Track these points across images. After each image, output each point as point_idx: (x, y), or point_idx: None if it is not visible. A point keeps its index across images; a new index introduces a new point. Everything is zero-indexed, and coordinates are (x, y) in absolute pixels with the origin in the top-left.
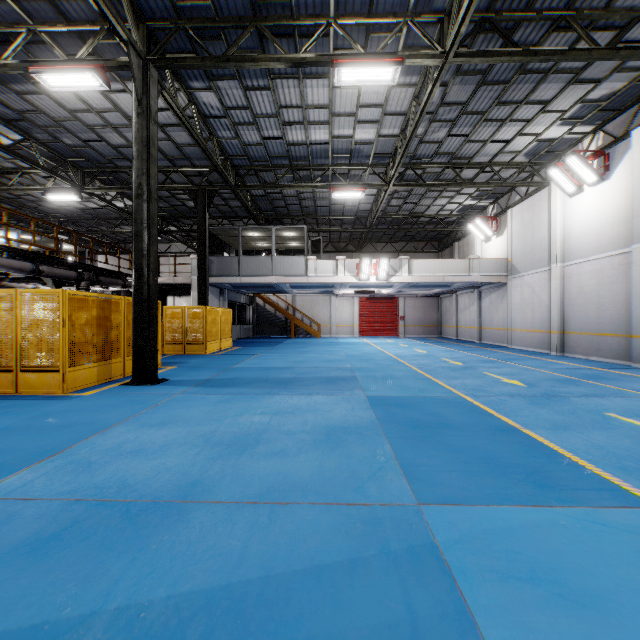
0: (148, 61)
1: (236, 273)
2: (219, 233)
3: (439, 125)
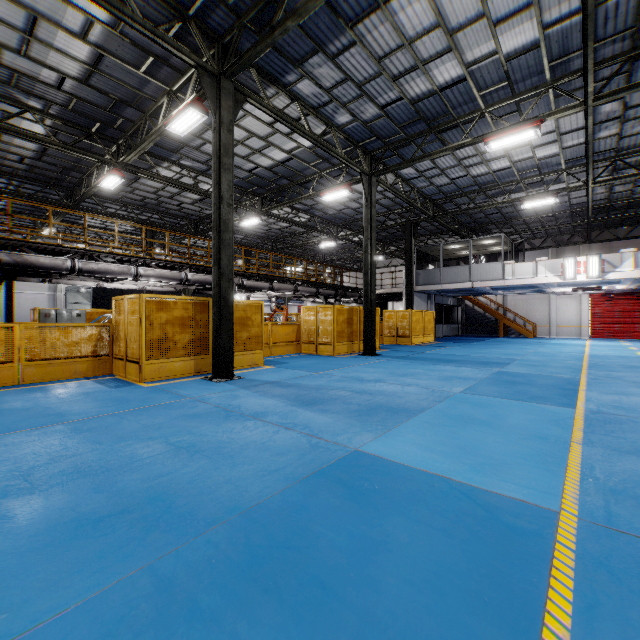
0: (371, 175)
1: (438, 282)
2: (425, 250)
3: (635, 121)
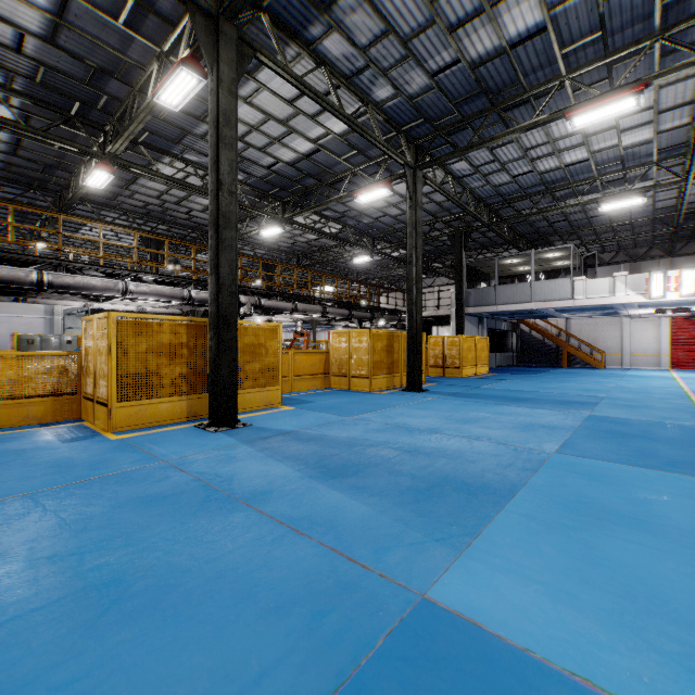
0: (416, 169)
1: (492, 302)
2: (476, 265)
3: None
